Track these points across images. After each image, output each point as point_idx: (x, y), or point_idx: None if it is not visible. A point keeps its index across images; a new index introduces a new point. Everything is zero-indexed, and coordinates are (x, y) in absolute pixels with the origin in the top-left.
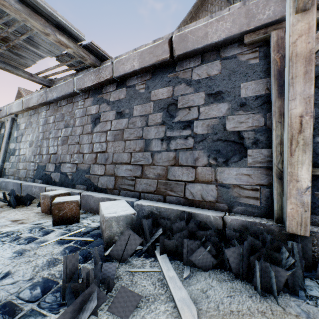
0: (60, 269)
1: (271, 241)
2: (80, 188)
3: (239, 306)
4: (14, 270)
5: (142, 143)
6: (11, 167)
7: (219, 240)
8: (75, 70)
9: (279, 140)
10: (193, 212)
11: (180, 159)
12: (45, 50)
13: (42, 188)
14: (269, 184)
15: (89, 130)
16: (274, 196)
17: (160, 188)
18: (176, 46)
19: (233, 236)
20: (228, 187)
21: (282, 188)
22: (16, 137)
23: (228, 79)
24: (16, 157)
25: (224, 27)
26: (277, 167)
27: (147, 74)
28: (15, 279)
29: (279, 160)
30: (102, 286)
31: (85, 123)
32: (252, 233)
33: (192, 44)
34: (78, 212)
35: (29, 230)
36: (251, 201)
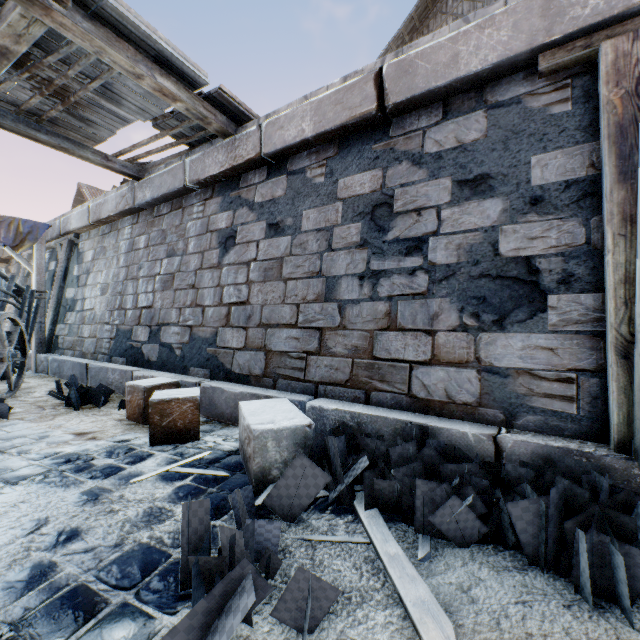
0: (171, 530)
1: (610, 491)
2: (199, 374)
3: (545, 624)
4: (87, 526)
5: (321, 285)
6: (68, 334)
7: (489, 484)
8: (187, 144)
9: (623, 275)
10: (429, 425)
11: (399, 316)
12: (132, 107)
13: (125, 374)
14: (599, 368)
15: (215, 261)
16: (611, 394)
17: (359, 375)
18: (390, 86)
19: (521, 476)
20: (504, 374)
21: (631, 378)
22: (76, 276)
23: (502, 149)
24: (77, 314)
25: (494, 39)
26: (618, 331)
27: (329, 145)
28: (90, 544)
29: (622, 318)
30: (255, 566)
31: (207, 248)
32: (563, 472)
33: (425, 79)
34: (197, 420)
35: (107, 451)
36: (558, 405)
